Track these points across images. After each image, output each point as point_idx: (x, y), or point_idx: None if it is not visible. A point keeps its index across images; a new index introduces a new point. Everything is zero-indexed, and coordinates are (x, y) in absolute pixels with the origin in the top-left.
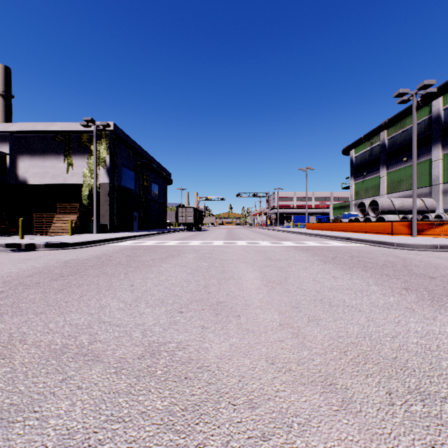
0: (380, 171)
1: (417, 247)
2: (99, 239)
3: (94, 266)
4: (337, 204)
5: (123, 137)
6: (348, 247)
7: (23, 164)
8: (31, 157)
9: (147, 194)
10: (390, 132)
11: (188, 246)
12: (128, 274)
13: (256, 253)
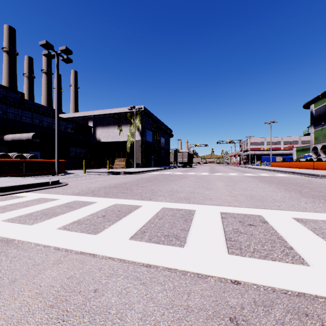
0: None
1: None
2: (143, 170)
3: (155, 179)
4: (299, 147)
5: (147, 113)
6: (286, 177)
7: (98, 132)
8: (102, 128)
9: (159, 144)
10: None
11: (189, 174)
12: (171, 182)
13: (226, 177)
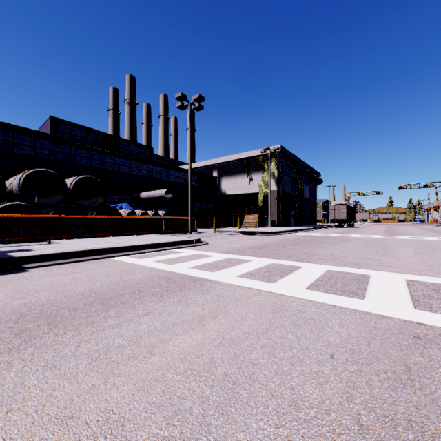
0: None
1: None
2: (283, 230)
3: (303, 242)
4: None
5: (286, 154)
6: None
7: (224, 183)
8: (228, 177)
9: (301, 195)
10: None
11: (351, 237)
12: (327, 245)
13: (416, 243)
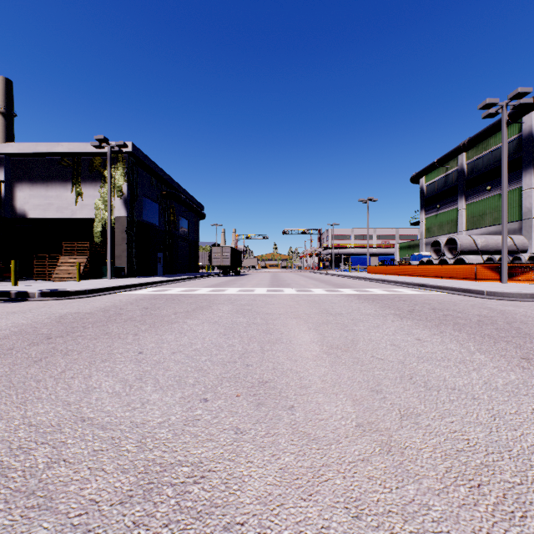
0: (457, 203)
1: (514, 296)
2: (112, 286)
3: (97, 323)
4: (404, 242)
5: (144, 161)
6: (425, 296)
7: (22, 194)
8: (32, 186)
9: (174, 230)
10: (470, 155)
11: (223, 295)
12: (138, 335)
13: (309, 304)
